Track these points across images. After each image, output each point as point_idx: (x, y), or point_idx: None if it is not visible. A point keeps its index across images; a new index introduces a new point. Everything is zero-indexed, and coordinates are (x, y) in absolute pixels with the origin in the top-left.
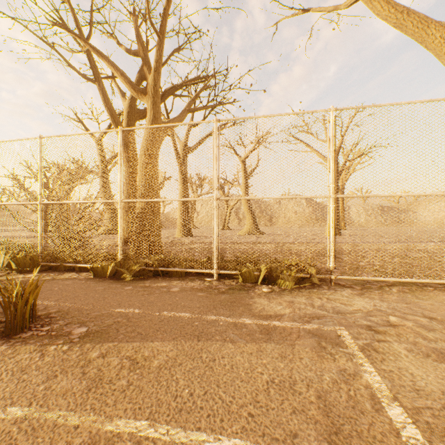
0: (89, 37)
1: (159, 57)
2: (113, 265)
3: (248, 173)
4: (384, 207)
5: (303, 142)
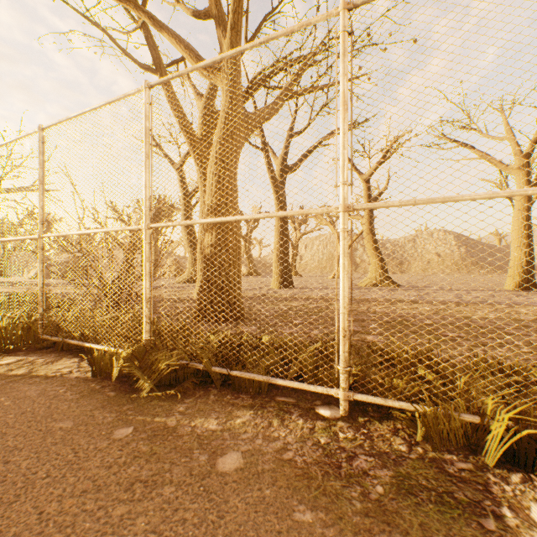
0: (144, 3)
1: (237, 3)
2: (130, 354)
3: (373, 197)
4: None
5: (464, 144)
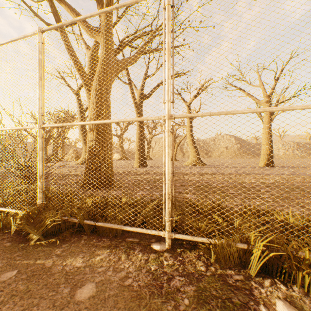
0: None
1: None
2: (26, 214)
3: None
4: (300, 143)
5: (239, 88)
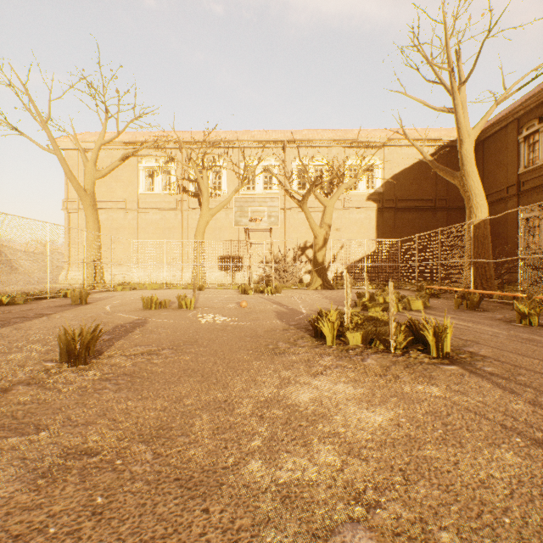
0: None
1: None
2: None
3: None
4: None
5: None
